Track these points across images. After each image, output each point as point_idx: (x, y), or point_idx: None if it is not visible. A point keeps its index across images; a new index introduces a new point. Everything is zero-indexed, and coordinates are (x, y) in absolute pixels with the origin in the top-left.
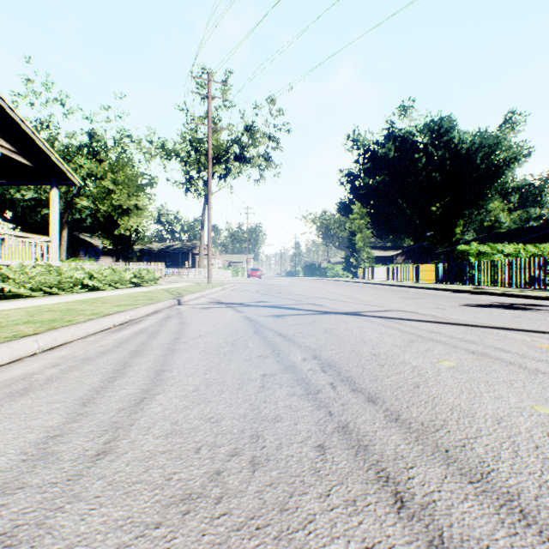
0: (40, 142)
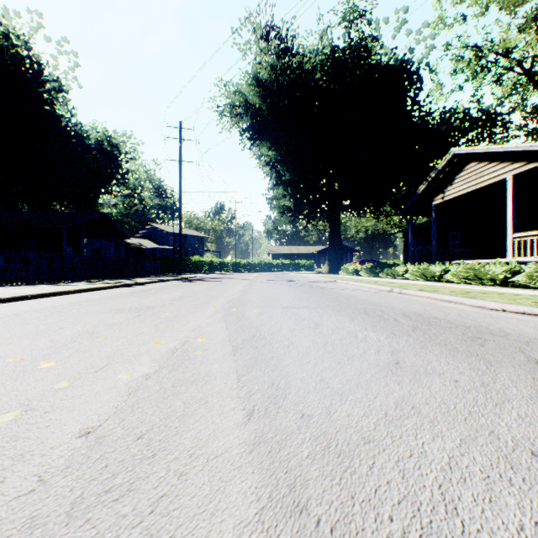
0: (521, 147)
